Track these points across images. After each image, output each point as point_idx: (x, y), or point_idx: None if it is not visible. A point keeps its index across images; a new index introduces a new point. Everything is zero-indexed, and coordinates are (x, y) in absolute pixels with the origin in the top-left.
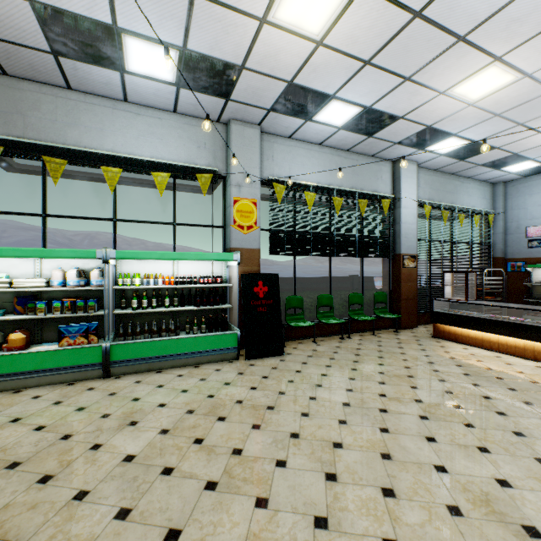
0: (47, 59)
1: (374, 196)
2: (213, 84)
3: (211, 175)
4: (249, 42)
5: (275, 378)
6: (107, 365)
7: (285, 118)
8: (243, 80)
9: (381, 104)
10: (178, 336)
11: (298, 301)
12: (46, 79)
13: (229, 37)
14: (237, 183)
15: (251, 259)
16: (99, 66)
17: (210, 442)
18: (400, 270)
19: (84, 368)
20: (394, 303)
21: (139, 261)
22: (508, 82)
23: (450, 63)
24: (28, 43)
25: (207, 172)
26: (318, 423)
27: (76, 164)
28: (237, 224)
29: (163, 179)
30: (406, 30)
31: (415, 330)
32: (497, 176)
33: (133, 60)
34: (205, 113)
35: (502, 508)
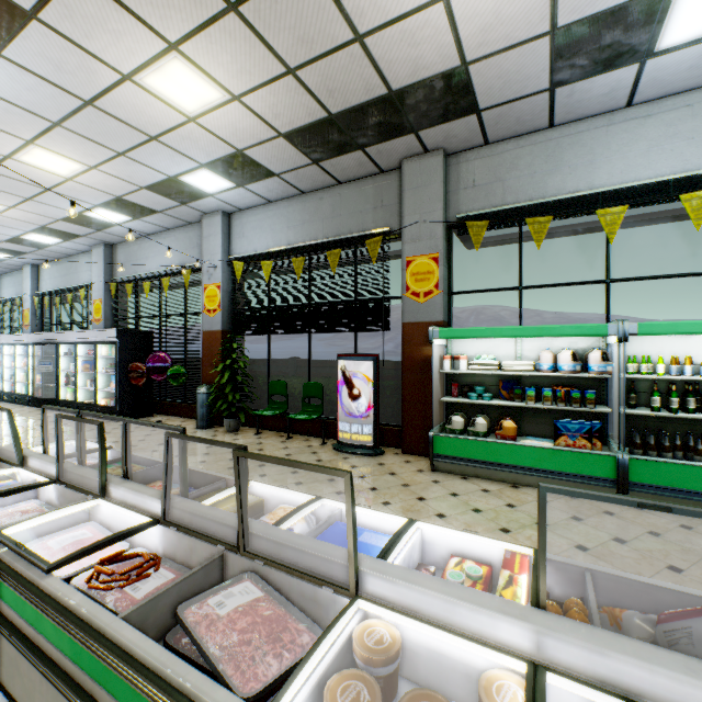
0: (539, 101)
1: None
2: None
3: None
4: None
5: None
6: (624, 486)
7: None
8: None
9: None
10: None
11: None
12: (526, 128)
13: None
14: None
15: None
16: (607, 71)
17: None
18: None
19: (590, 481)
20: None
21: (652, 338)
22: None
23: None
24: (525, 92)
25: None
26: None
27: (559, 218)
28: None
29: (701, 201)
30: None
31: None
32: None
33: (676, 27)
34: None
35: None
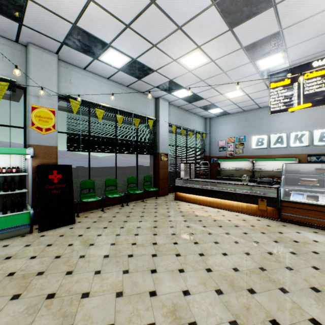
0: None
1: (144, 117)
2: (1, 4)
3: (8, 83)
4: None
5: (59, 244)
6: None
7: (77, 53)
8: (31, 10)
9: (142, 59)
10: None
11: (91, 183)
12: None
13: None
14: (36, 94)
15: (49, 153)
16: None
17: None
18: (159, 162)
19: None
20: (156, 182)
21: None
22: (205, 62)
23: (176, 42)
24: None
25: (4, 81)
26: (77, 279)
27: None
28: (36, 126)
29: None
30: (148, 10)
31: (167, 197)
32: (206, 114)
33: None
34: (1, 31)
35: (181, 313)
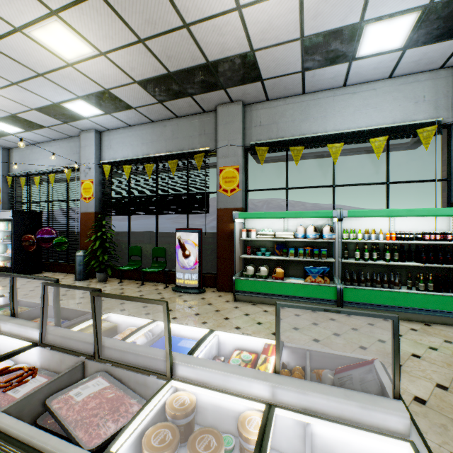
0: (296, 78)
1: None
2: (452, 26)
3: (435, 126)
4: None
5: None
6: (340, 303)
7: None
8: None
9: None
10: (405, 290)
11: None
12: (290, 93)
13: None
14: None
15: None
16: (332, 65)
17: None
18: None
19: (323, 302)
20: None
21: (356, 219)
22: None
23: None
24: (288, 72)
25: (427, 125)
26: None
27: (308, 148)
28: None
29: (380, 143)
30: None
31: None
32: None
33: (366, 45)
34: (427, 65)
35: None
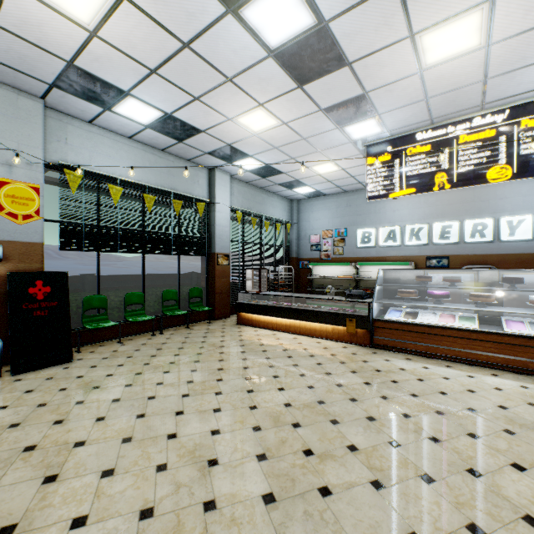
0: None
1: (191, 198)
2: None
3: None
4: None
5: (44, 389)
6: None
7: (77, 100)
8: None
9: (181, 114)
10: None
11: (101, 301)
12: None
13: None
14: (7, 161)
15: (30, 254)
16: None
17: None
18: (215, 268)
19: None
20: (210, 297)
21: None
22: (274, 125)
23: (228, 97)
24: None
25: None
26: (70, 428)
27: None
28: (7, 211)
29: None
30: (181, 55)
31: (227, 320)
32: (292, 194)
33: None
34: None
35: (202, 452)
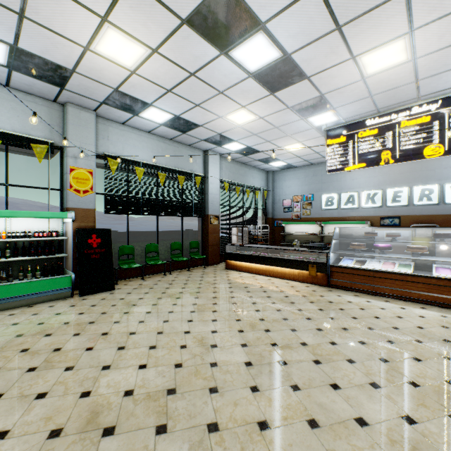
0: None
1: (191, 174)
2: (47, 75)
3: (47, 146)
4: (77, 57)
5: (102, 305)
6: None
7: (116, 111)
8: (75, 79)
9: (186, 115)
10: (10, 282)
11: (130, 249)
12: None
13: (59, 50)
14: (74, 155)
15: (87, 217)
16: None
17: (35, 349)
18: (208, 226)
19: None
20: (205, 248)
21: None
22: (253, 119)
23: (219, 103)
24: None
25: (43, 143)
26: (124, 325)
27: None
28: (74, 188)
29: None
30: (188, 80)
31: (217, 266)
32: (268, 167)
33: None
34: (41, 93)
35: (207, 341)
